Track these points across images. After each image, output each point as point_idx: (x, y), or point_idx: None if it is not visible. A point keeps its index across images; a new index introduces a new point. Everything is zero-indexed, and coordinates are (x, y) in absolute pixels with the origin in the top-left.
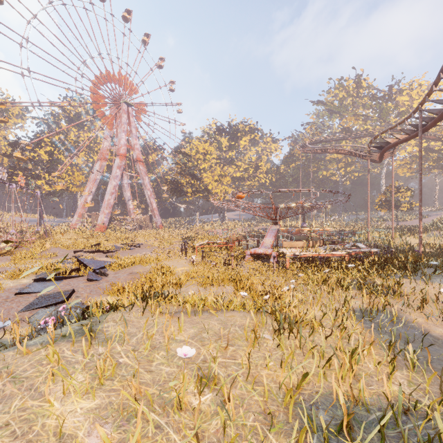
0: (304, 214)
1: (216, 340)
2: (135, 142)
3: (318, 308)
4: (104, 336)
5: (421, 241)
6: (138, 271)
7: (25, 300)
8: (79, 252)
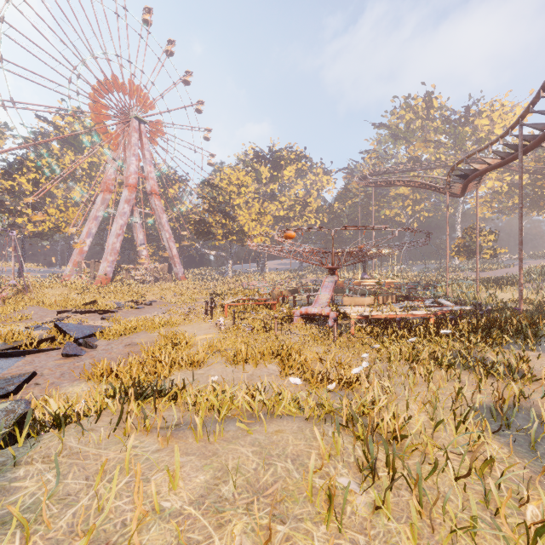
0: (364, 263)
1: (248, 504)
2: (149, 170)
3: (417, 406)
4: (2, 508)
5: (521, 296)
6: (140, 341)
7: None
8: (66, 312)
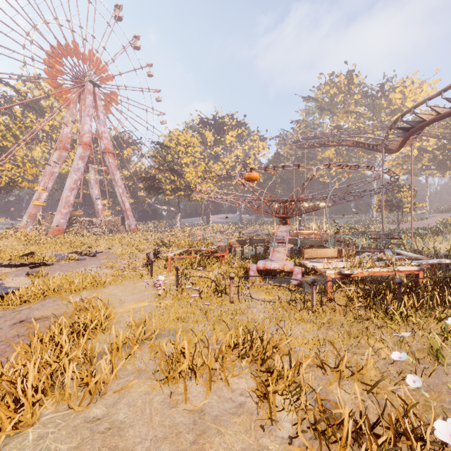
0: (300, 215)
1: None
2: (103, 130)
3: None
4: None
5: None
6: (40, 315)
7: None
8: None
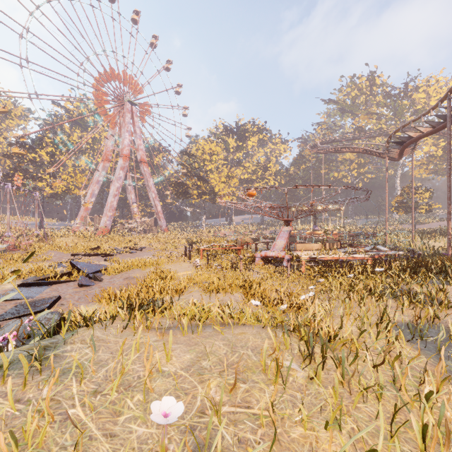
0: (315, 217)
1: (220, 371)
2: (139, 143)
3: (350, 321)
4: (61, 365)
5: (450, 243)
6: (136, 276)
7: (0, 309)
8: (77, 255)
